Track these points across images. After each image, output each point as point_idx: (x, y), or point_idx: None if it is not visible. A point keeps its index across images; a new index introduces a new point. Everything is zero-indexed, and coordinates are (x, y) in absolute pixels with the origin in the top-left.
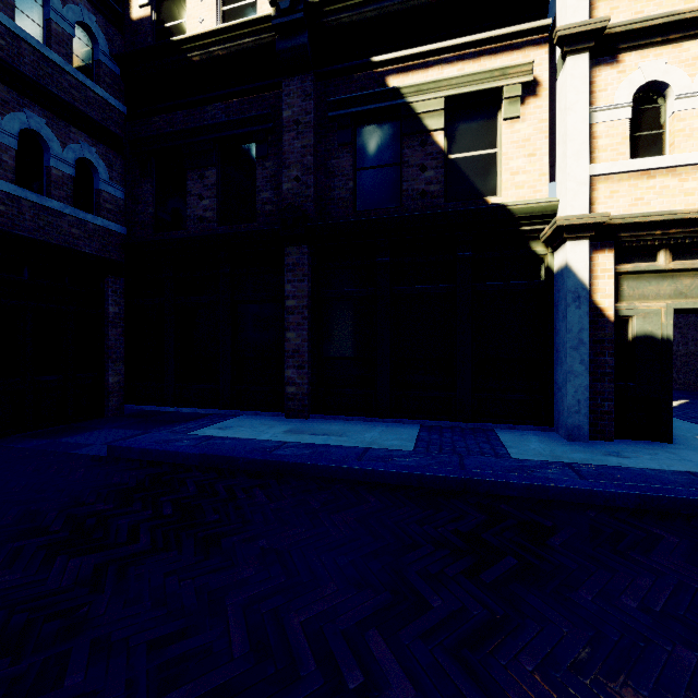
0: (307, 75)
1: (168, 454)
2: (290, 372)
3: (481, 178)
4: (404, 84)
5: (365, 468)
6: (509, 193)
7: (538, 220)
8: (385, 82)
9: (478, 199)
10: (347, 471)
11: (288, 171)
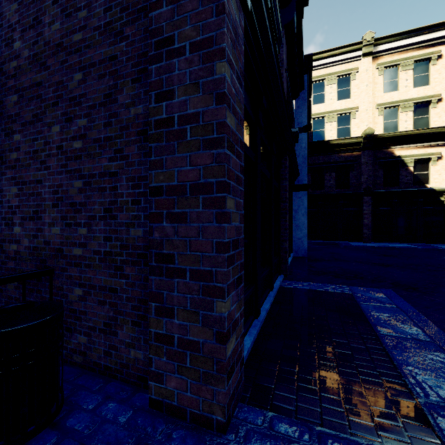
0: (370, 150)
1: (362, 247)
2: (365, 230)
3: (424, 179)
4: (401, 155)
5: (415, 248)
6: (433, 184)
7: (443, 192)
8: (394, 152)
9: (423, 185)
10: (410, 248)
11: (363, 176)
